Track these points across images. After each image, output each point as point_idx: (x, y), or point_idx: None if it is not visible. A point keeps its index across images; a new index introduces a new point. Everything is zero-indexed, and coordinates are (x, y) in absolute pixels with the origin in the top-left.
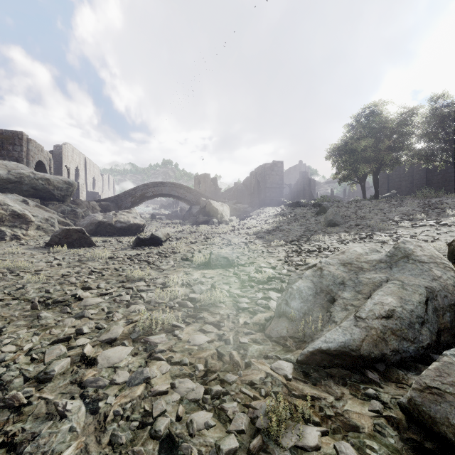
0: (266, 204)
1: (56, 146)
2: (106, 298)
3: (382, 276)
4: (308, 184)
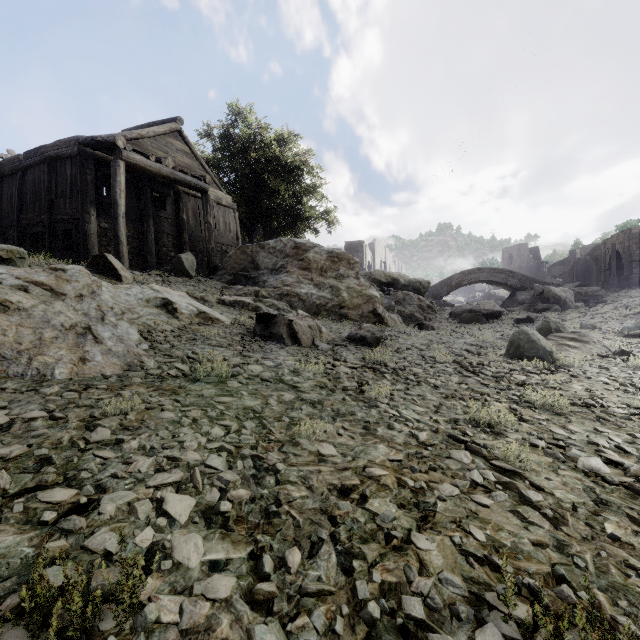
0: (632, 284)
1: (370, 243)
2: None
3: None
4: None
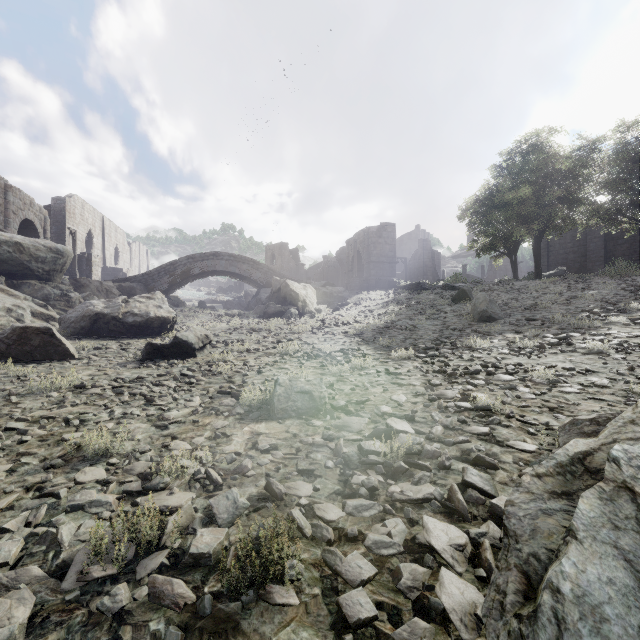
0: (371, 286)
1: (56, 198)
2: None
3: None
4: (430, 258)
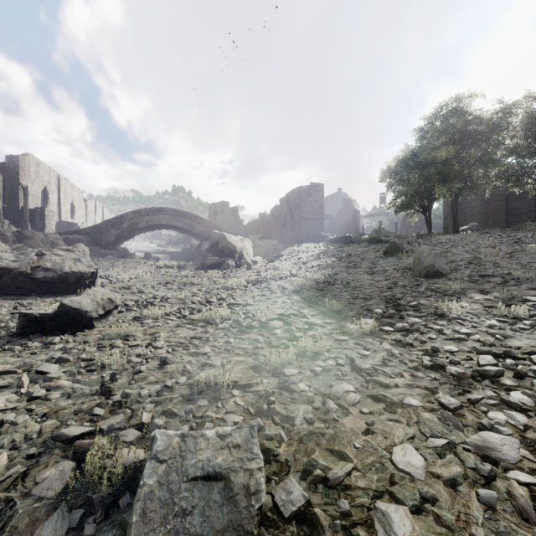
0: (302, 240)
1: (10, 156)
2: None
3: None
4: (352, 215)
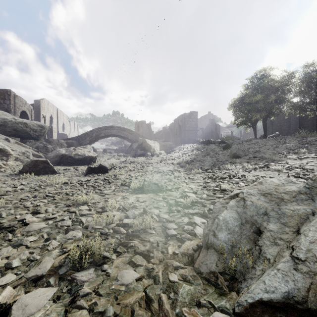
0: (186, 142)
1: (36, 100)
2: (50, 222)
3: (306, 208)
4: (215, 128)
